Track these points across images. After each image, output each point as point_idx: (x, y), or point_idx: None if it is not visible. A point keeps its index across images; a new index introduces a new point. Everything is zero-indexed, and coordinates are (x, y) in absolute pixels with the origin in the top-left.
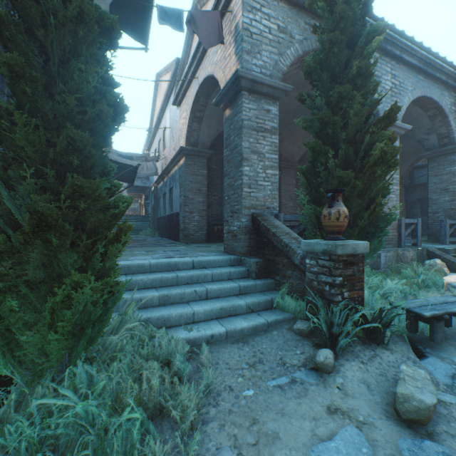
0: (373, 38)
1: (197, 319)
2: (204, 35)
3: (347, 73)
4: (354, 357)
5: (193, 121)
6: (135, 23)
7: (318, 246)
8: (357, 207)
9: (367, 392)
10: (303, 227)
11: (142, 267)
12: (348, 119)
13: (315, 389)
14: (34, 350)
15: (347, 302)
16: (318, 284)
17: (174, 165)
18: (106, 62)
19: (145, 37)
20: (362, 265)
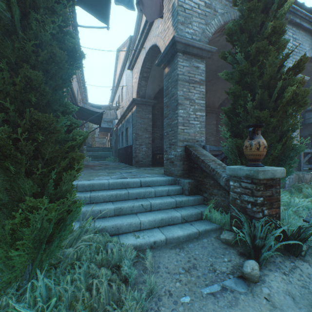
0: (285, 2)
1: (143, 227)
2: (149, 13)
3: (262, 33)
4: (276, 268)
5: (141, 80)
6: (100, 8)
7: (241, 171)
8: (271, 140)
9: (293, 305)
10: (224, 155)
11: (103, 185)
12: (263, 69)
13: (245, 298)
14: (2, 261)
15: (267, 218)
16: (241, 202)
17: (128, 112)
18: (63, 15)
19: (107, 18)
20: (279, 187)
